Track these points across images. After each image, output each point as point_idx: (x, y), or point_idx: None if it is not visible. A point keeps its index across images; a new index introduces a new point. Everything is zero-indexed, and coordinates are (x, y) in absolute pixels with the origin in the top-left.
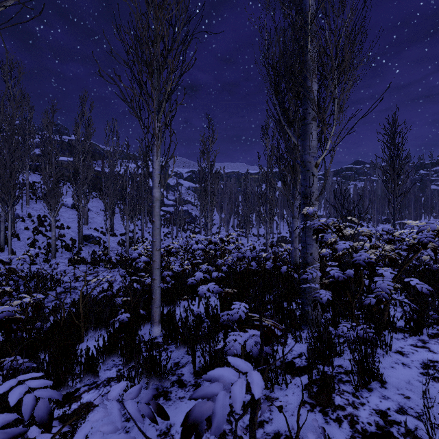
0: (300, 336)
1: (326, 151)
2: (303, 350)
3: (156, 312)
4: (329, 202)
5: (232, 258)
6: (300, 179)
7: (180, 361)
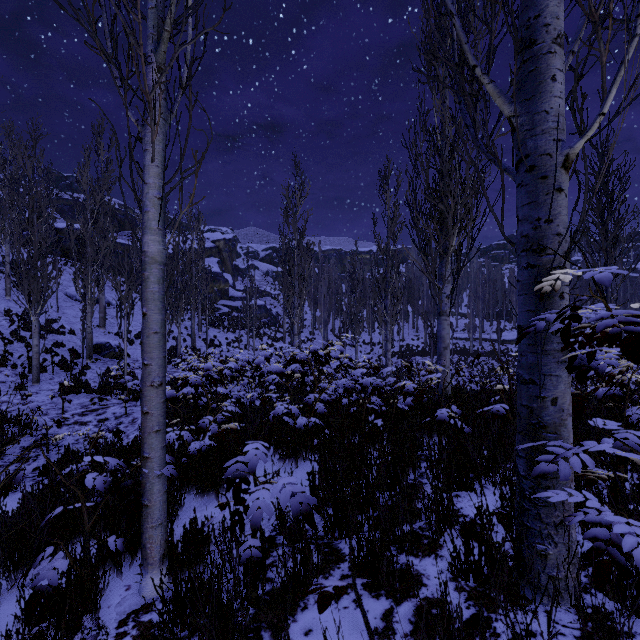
0: None
1: (599, 121)
2: None
3: (152, 538)
4: (476, 293)
5: (336, 389)
6: (453, 246)
7: None
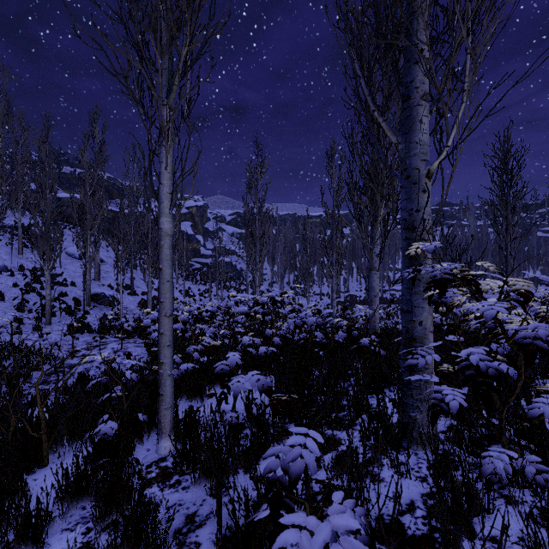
0: (407, 467)
1: (446, 150)
2: (414, 494)
3: (165, 416)
4: None
5: (288, 326)
6: (381, 216)
7: (196, 512)
